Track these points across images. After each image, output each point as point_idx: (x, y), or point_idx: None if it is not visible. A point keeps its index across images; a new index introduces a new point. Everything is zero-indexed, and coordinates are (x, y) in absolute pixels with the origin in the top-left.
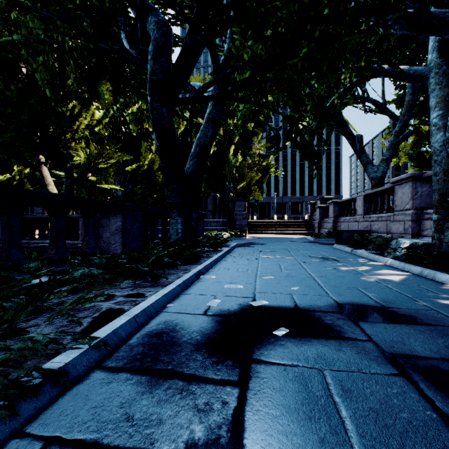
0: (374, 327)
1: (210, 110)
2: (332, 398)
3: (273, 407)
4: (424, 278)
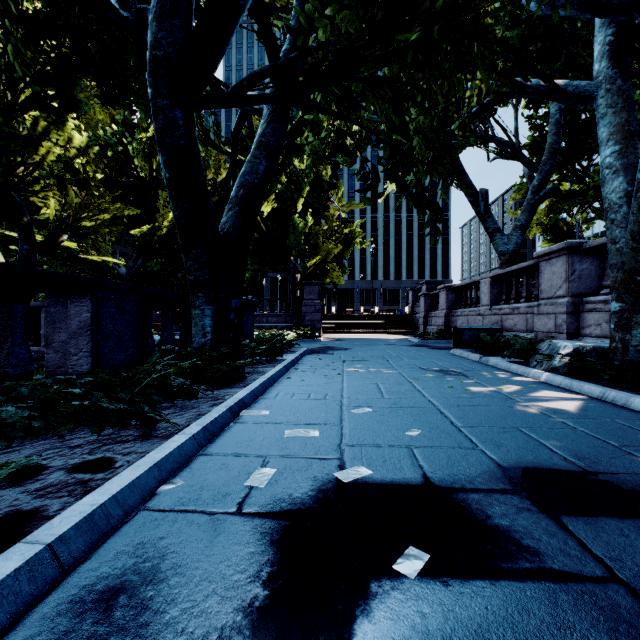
0: (602, 534)
1: (263, 130)
2: None
3: None
4: (611, 404)
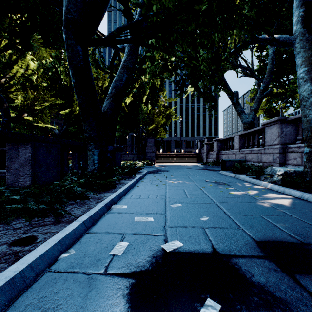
0: None
1: (125, 59)
2: None
3: None
4: (307, 201)
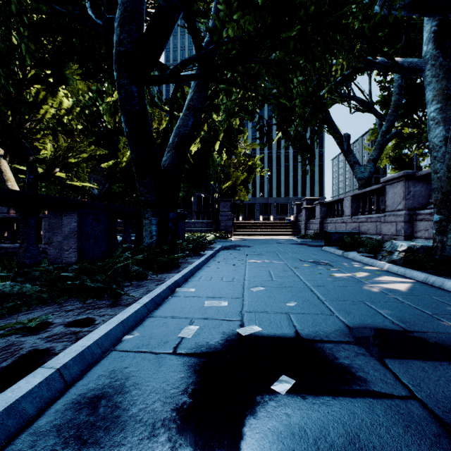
0: (410, 370)
1: (191, 96)
2: None
3: None
4: (431, 286)
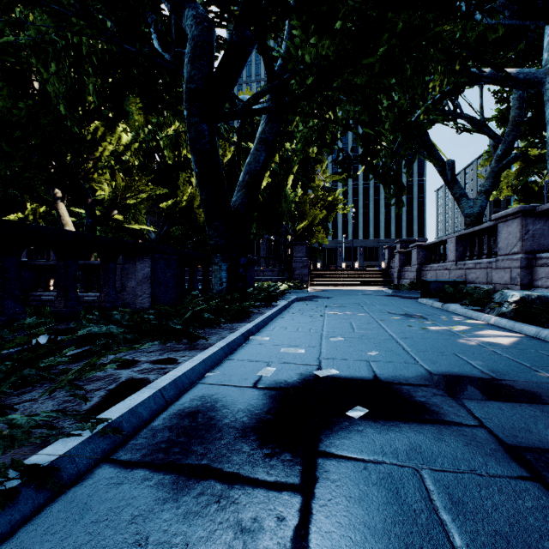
0: (485, 408)
1: (263, 128)
2: (438, 515)
3: (352, 527)
4: (543, 341)
